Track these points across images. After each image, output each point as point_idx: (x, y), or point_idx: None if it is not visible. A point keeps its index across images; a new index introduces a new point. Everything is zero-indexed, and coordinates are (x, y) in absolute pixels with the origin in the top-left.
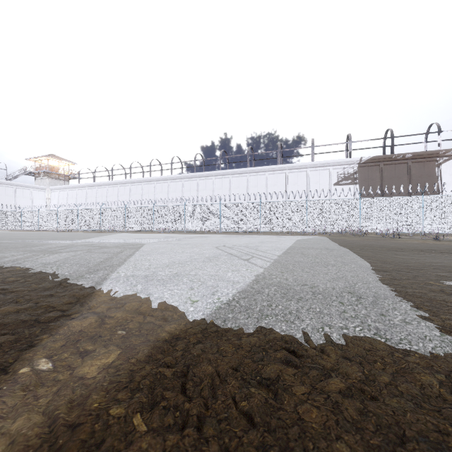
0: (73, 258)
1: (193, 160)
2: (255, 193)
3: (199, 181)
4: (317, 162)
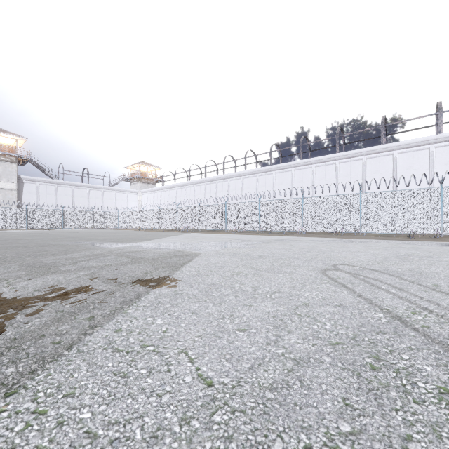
0: (17, 301)
1: (268, 152)
2: (347, 184)
3: (275, 174)
4: (448, 134)
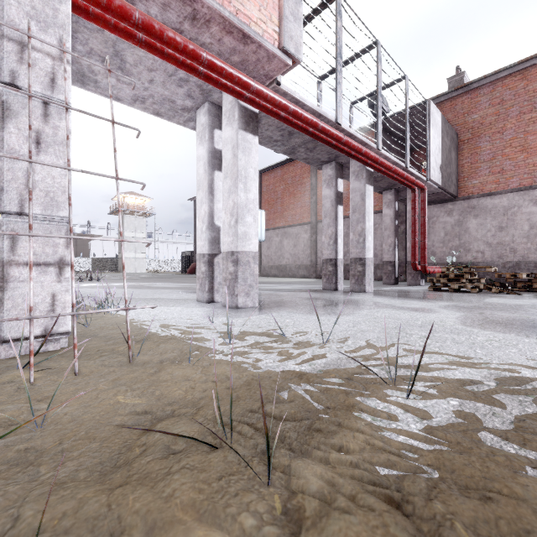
0: None
1: None
2: None
3: None
4: None
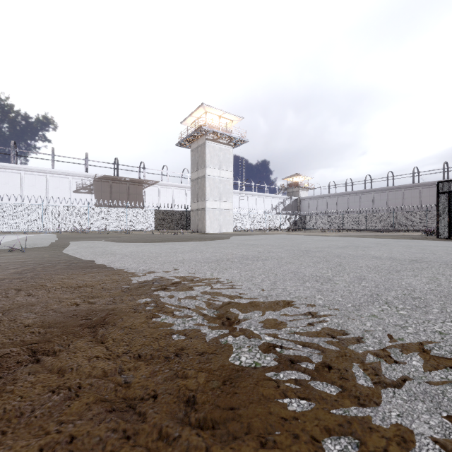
0: None
1: None
2: None
3: None
4: (57, 170)
